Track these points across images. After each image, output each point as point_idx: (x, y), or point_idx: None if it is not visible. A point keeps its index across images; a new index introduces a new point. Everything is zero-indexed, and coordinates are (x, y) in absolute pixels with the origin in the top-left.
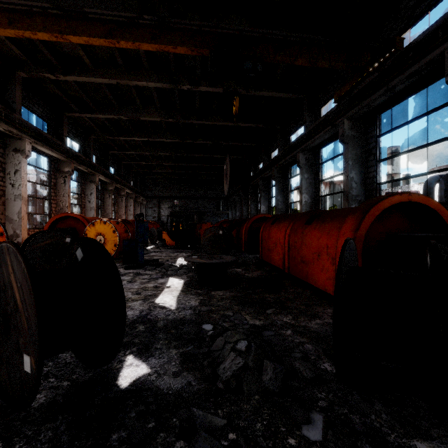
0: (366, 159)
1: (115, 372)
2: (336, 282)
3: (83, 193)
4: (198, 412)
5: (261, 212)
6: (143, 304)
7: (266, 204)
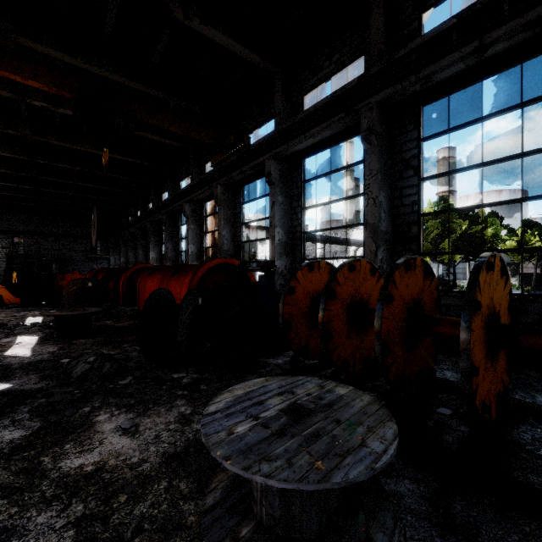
0: (235, 220)
1: None
2: (142, 310)
3: None
4: (55, 390)
5: (150, 259)
6: None
7: (156, 251)
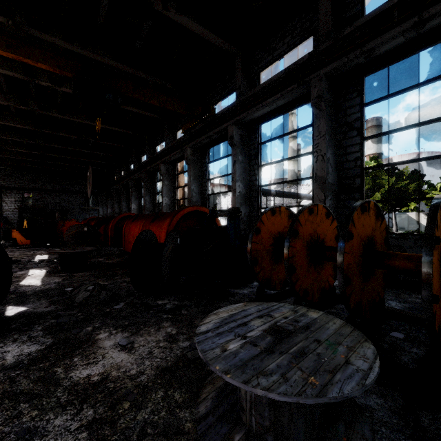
0: (202, 177)
1: (1, 313)
2: (132, 247)
3: None
4: (62, 312)
5: (132, 210)
6: None
7: (137, 203)
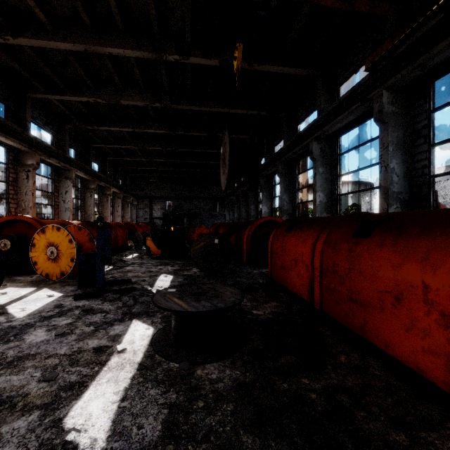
0: (411, 143)
1: None
2: None
3: (56, 191)
4: None
5: (263, 214)
6: (30, 435)
7: (268, 205)
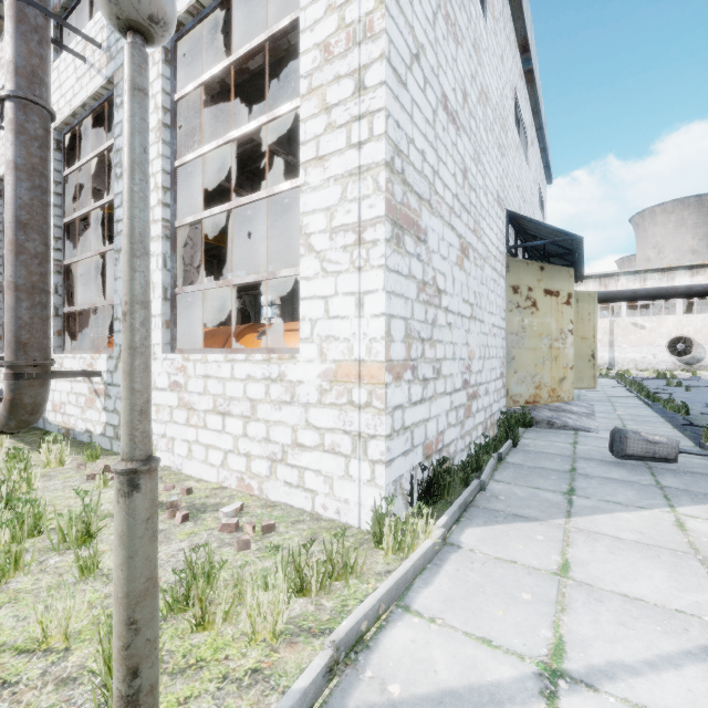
0: (293, 313)
1: None
2: None
3: None
4: None
5: None
6: None
7: None
